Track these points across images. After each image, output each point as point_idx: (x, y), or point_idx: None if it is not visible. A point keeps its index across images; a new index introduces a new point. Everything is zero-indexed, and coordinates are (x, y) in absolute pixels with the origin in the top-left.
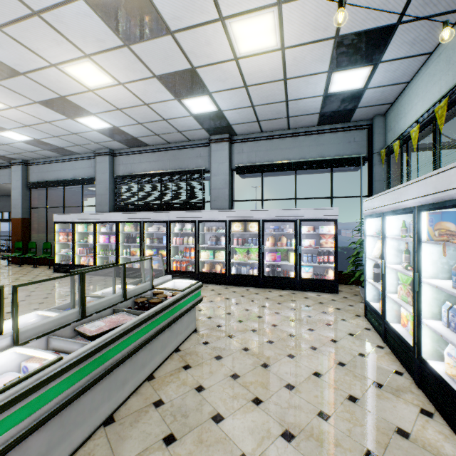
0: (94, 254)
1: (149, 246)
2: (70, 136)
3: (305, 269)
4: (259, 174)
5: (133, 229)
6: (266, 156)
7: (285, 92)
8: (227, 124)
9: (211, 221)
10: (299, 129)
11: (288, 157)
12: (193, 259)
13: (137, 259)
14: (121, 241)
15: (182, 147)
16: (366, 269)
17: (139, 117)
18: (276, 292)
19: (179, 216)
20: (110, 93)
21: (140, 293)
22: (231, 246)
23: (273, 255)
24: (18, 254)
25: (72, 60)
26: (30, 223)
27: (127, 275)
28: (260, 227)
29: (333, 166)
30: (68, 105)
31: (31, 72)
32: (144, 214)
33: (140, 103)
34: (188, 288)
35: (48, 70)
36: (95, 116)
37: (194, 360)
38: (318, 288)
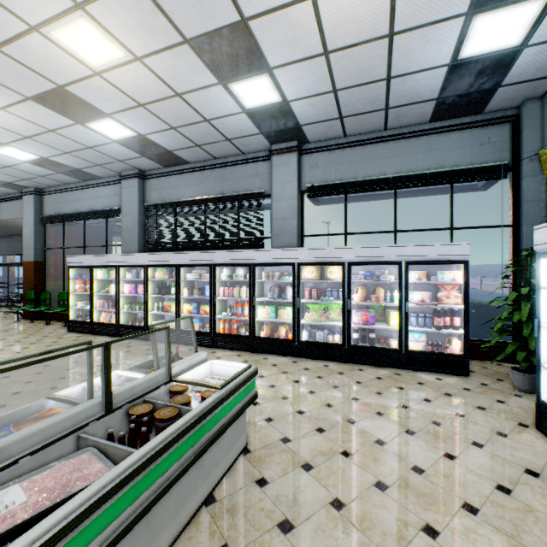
0: (116, 308)
1: (187, 298)
2: (85, 152)
3: (413, 336)
4: (339, 198)
5: (167, 275)
6: (351, 170)
7: (387, 62)
8: (295, 124)
9: (272, 264)
10: (401, 129)
11: (385, 170)
12: (247, 318)
13: (173, 316)
14: (151, 291)
15: (233, 164)
16: (540, 346)
17: (171, 118)
18: (370, 371)
19: (227, 257)
20: (124, 77)
21: (144, 392)
22: (301, 300)
23: (365, 314)
24: (30, 307)
25: (59, 17)
26: (45, 267)
27: (159, 338)
28: (344, 273)
29: (456, 181)
30: (72, 101)
31: (7, 44)
32: (180, 254)
33: (170, 93)
34: (231, 382)
35: (30, 39)
36: (112, 118)
37: (239, 531)
38: (437, 366)
